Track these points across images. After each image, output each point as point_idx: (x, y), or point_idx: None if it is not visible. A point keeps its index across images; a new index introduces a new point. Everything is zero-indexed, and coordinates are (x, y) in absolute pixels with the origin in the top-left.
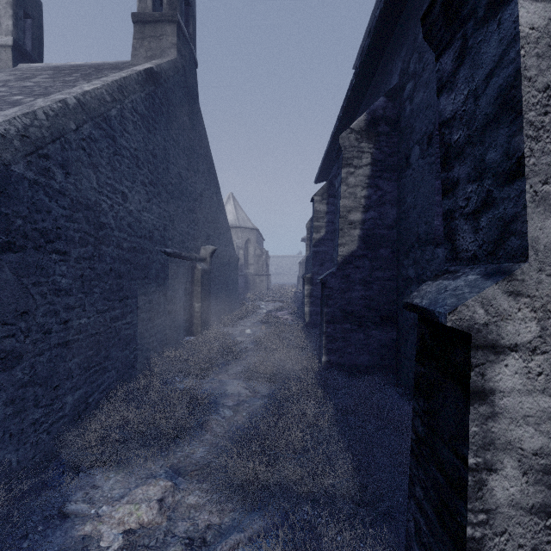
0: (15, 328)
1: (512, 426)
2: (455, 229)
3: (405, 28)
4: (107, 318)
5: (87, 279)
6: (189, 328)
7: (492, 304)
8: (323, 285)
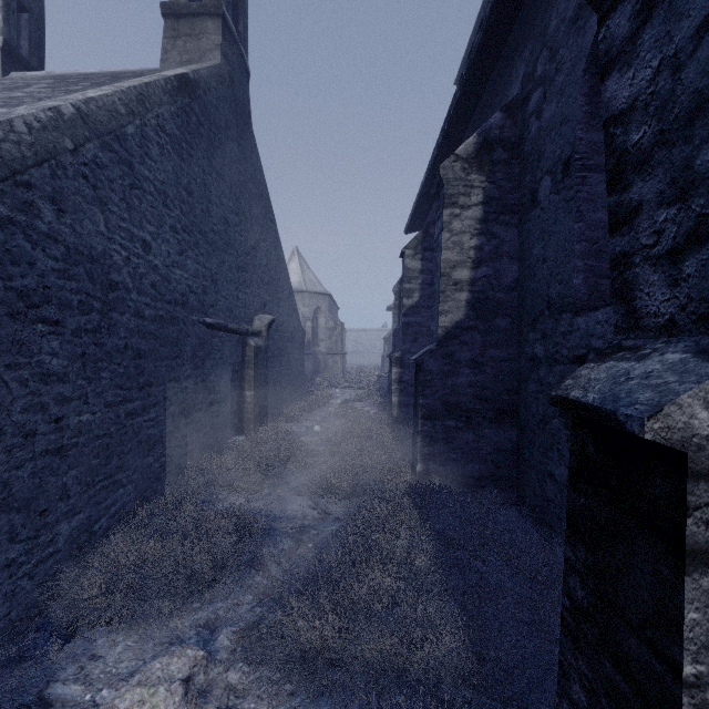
0: None
1: None
2: (633, 281)
3: (529, 18)
4: (120, 413)
5: (91, 359)
6: (239, 424)
7: None
8: (418, 367)
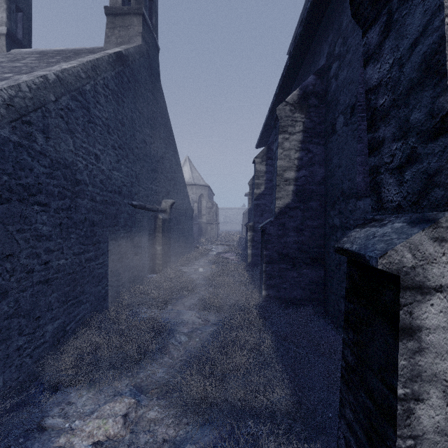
0: (1, 268)
1: (437, 360)
2: (380, 182)
3: (331, 18)
4: (82, 259)
5: (65, 227)
6: (152, 267)
7: (419, 249)
8: (263, 232)
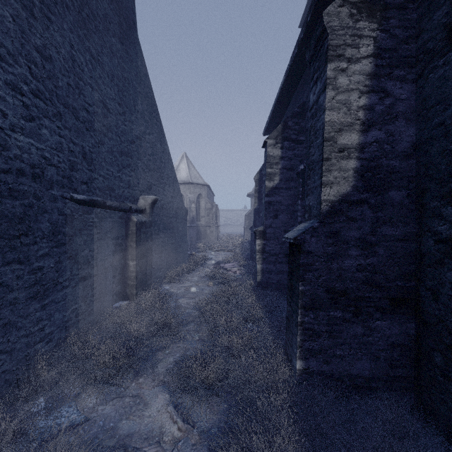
0: None
1: None
2: None
3: None
4: None
5: None
6: (123, 290)
7: None
8: (294, 247)
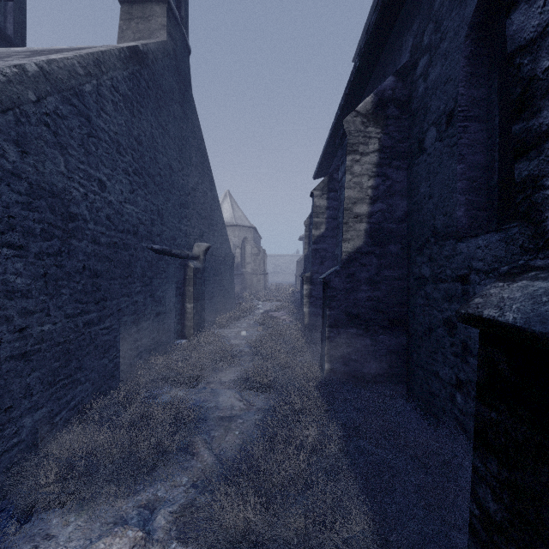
0: None
1: None
2: (542, 203)
3: None
4: (79, 323)
5: (52, 278)
6: (181, 330)
7: None
8: (325, 285)
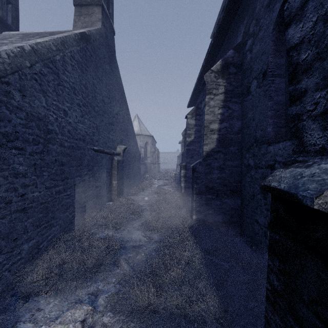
0: None
1: None
2: (302, 128)
3: (246, 5)
4: (53, 191)
5: (38, 166)
6: (110, 197)
7: None
8: (193, 170)
